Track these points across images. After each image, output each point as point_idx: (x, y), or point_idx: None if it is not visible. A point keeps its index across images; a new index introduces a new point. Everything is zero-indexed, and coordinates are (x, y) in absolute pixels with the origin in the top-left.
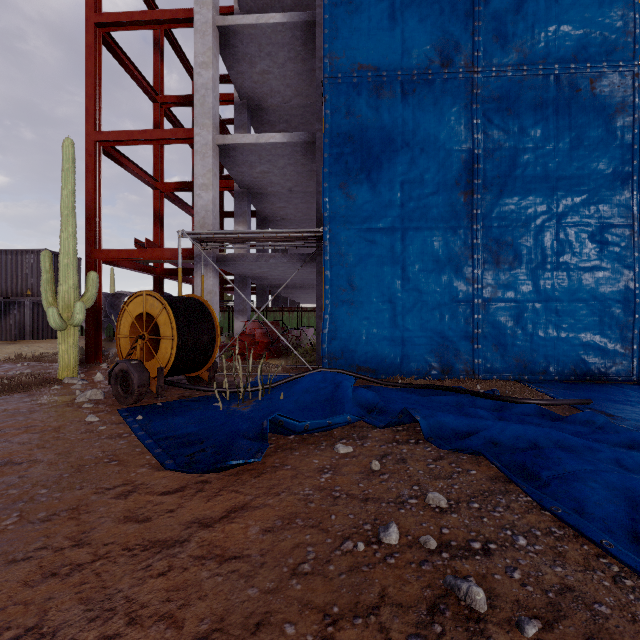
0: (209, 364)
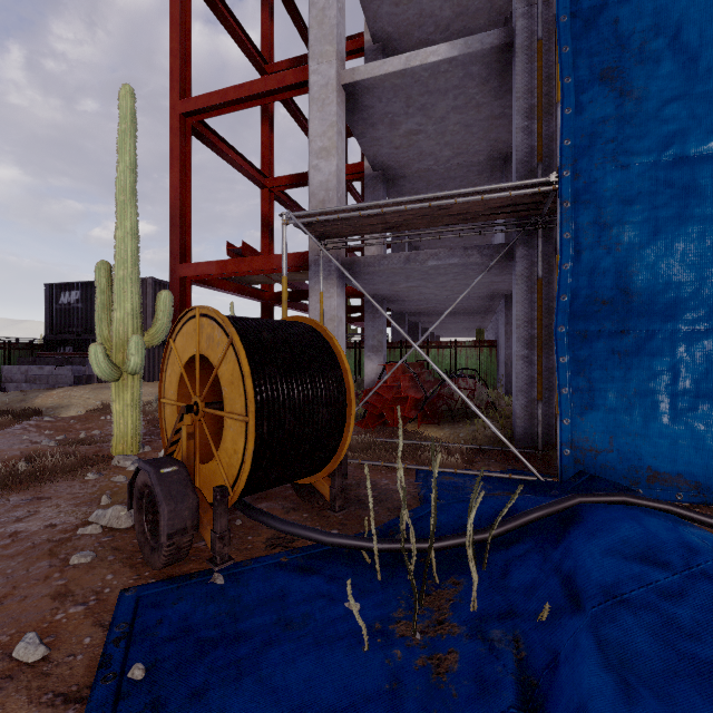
0: (331, 465)
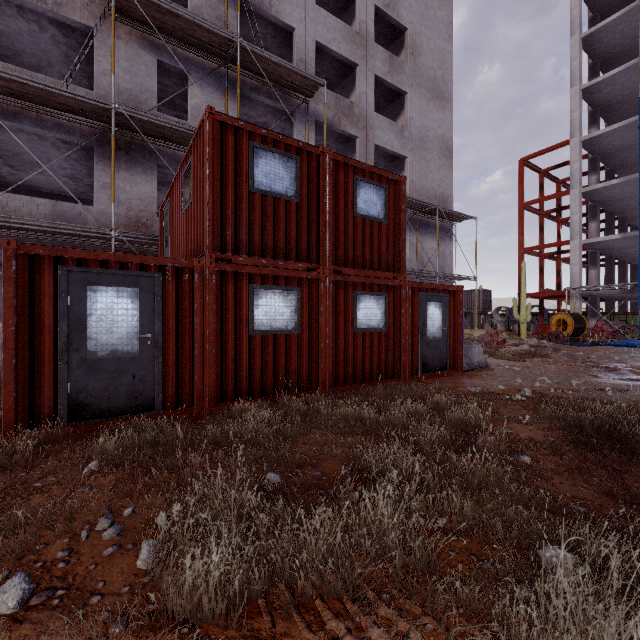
0: (583, 334)
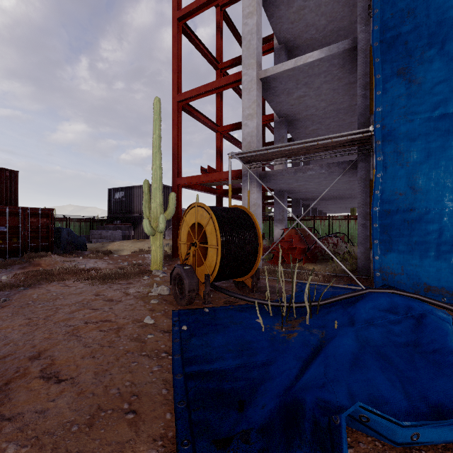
0: (252, 272)
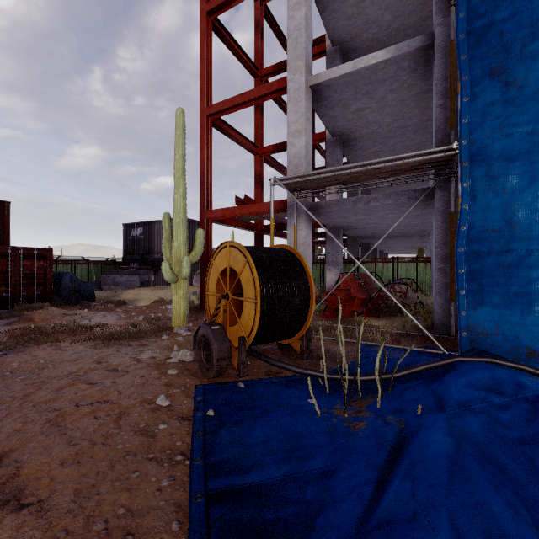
0: (301, 332)
